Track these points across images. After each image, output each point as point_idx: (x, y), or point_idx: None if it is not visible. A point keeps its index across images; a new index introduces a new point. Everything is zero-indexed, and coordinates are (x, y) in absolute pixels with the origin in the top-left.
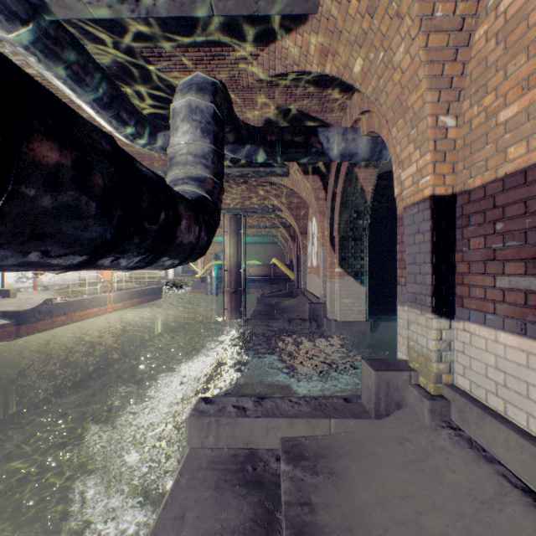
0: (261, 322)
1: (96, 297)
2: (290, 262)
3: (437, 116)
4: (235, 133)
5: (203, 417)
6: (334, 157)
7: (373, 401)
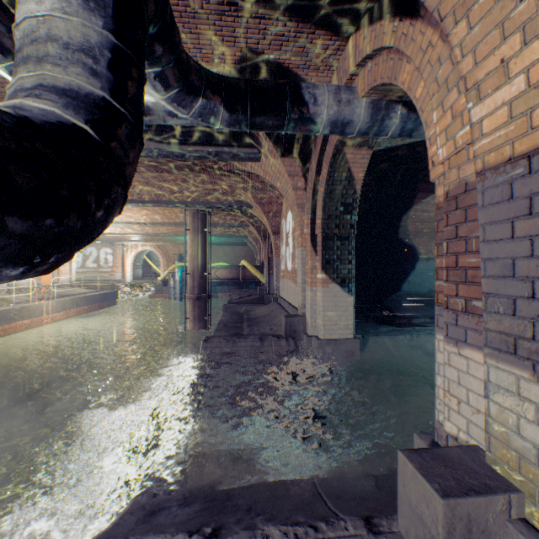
0: (226, 341)
1: (27, 306)
2: (260, 264)
3: None
4: (181, 72)
5: None
6: (323, 125)
7: None
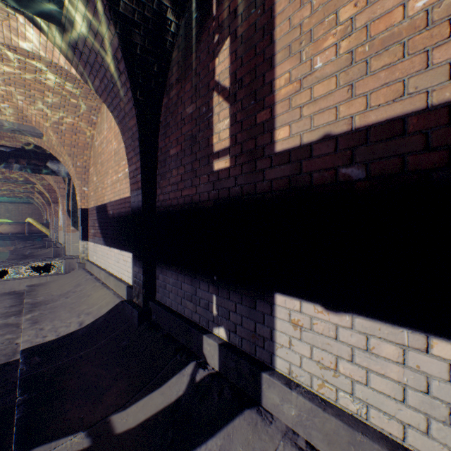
0: (16, 261)
1: None
2: (47, 221)
3: (82, 187)
4: None
5: None
6: (64, 175)
7: (65, 269)
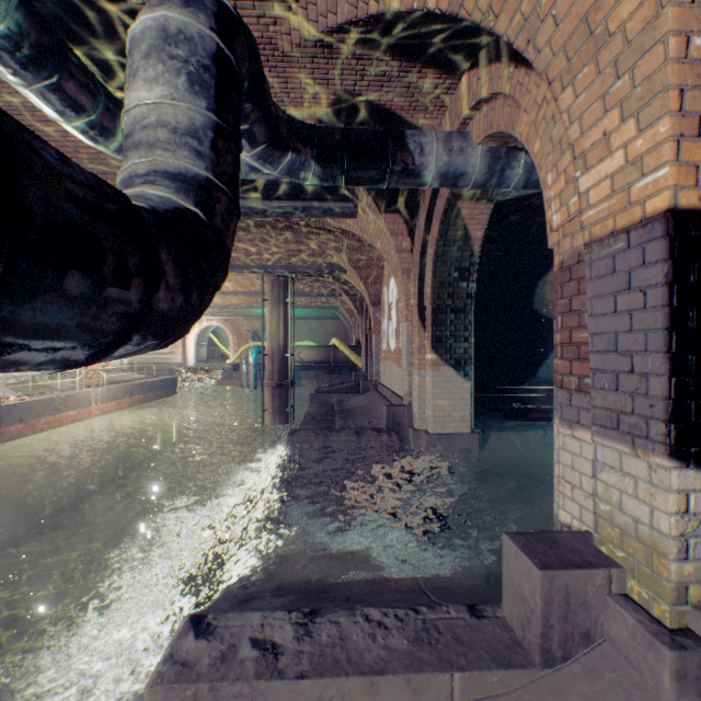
0: (315, 435)
1: (74, 395)
2: (356, 343)
3: (689, 36)
4: (269, 126)
5: (182, 684)
6: (431, 178)
7: (539, 632)
